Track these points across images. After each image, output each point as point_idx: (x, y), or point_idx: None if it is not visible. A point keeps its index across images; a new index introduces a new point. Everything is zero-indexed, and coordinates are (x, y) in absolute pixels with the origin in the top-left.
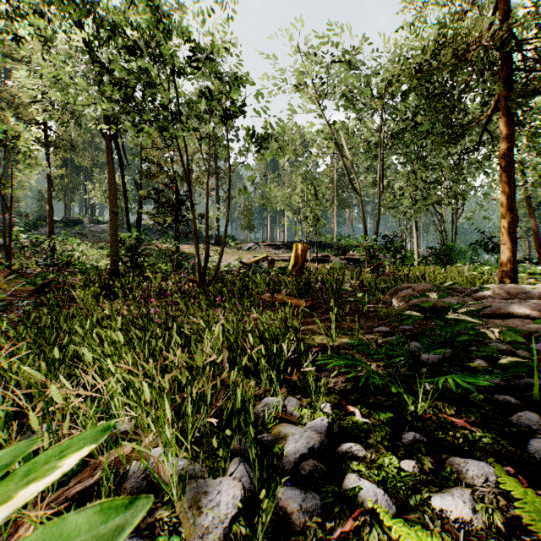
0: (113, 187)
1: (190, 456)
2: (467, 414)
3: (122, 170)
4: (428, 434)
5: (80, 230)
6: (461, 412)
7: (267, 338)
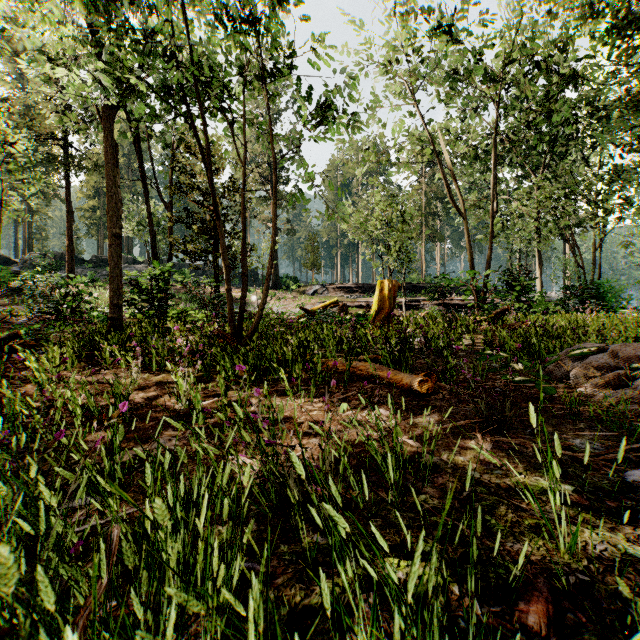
0: (114, 198)
1: None
2: None
3: (144, 186)
4: None
5: None
6: None
7: None
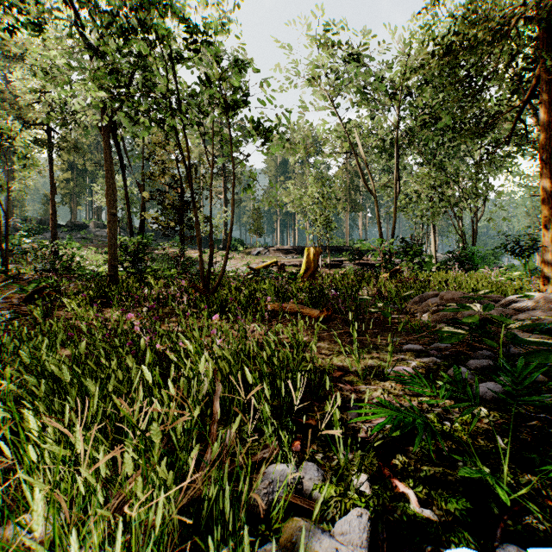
0: (111, 186)
1: None
2: None
3: (124, 171)
4: None
5: (85, 234)
6: None
7: (275, 363)
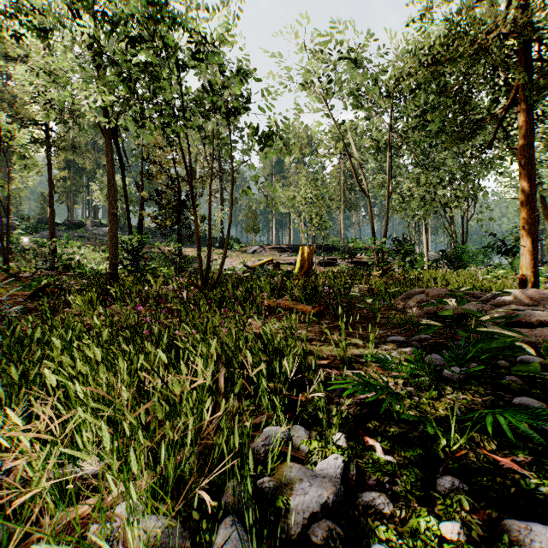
0: (112, 187)
1: (170, 512)
2: (512, 450)
3: (123, 171)
4: (470, 480)
5: (83, 233)
6: (504, 448)
7: (271, 351)
